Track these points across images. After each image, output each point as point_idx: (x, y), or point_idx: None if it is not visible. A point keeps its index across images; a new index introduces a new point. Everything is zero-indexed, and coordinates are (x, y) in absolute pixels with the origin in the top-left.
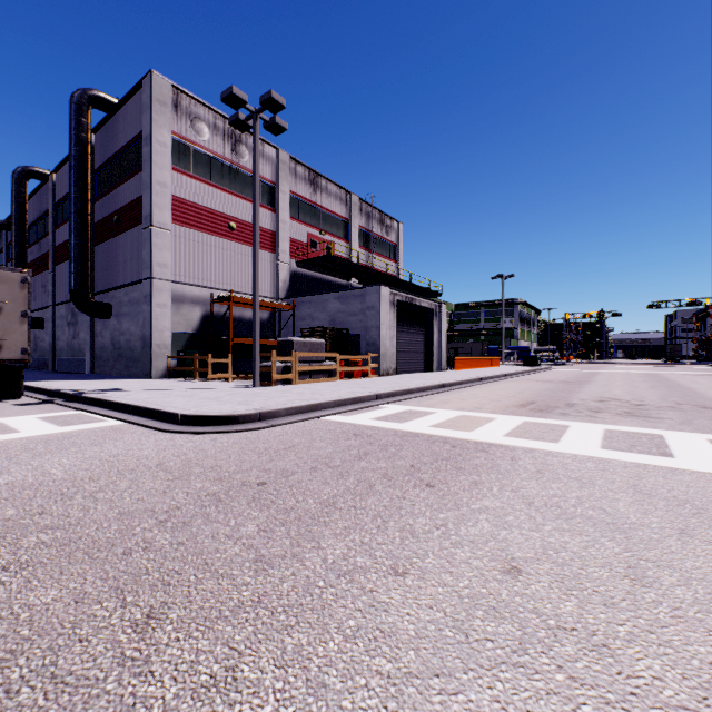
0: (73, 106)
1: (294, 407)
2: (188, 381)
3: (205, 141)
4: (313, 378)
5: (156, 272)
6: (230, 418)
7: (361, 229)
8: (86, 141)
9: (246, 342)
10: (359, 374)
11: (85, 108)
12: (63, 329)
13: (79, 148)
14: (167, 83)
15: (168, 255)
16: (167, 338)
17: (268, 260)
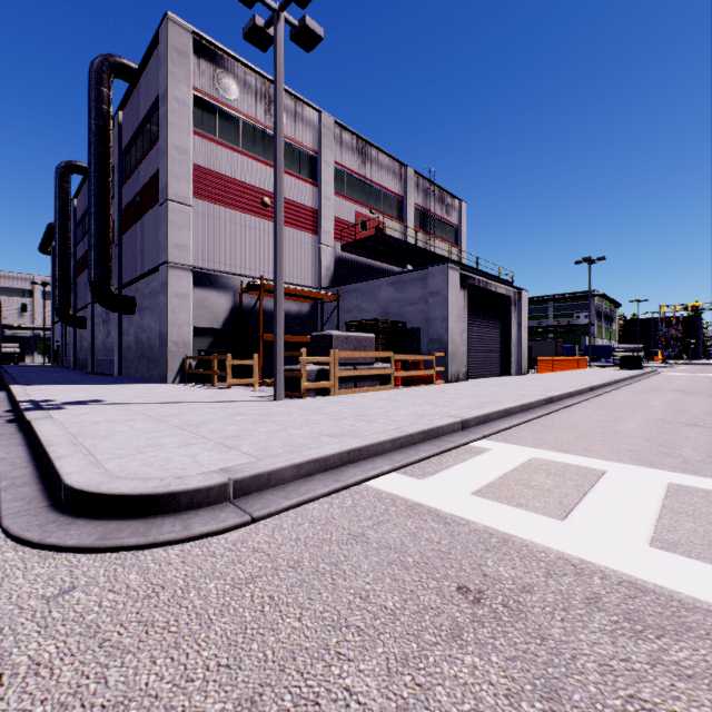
0: (93, 74)
1: (313, 460)
2: (205, 387)
3: (233, 101)
4: (359, 386)
5: (173, 255)
6: (158, 500)
7: (417, 208)
8: (106, 114)
9: None
10: (421, 380)
11: (105, 76)
12: (100, 328)
13: (99, 121)
14: (186, 29)
15: (188, 235)
16: (186, 335)
17: (309, 243)
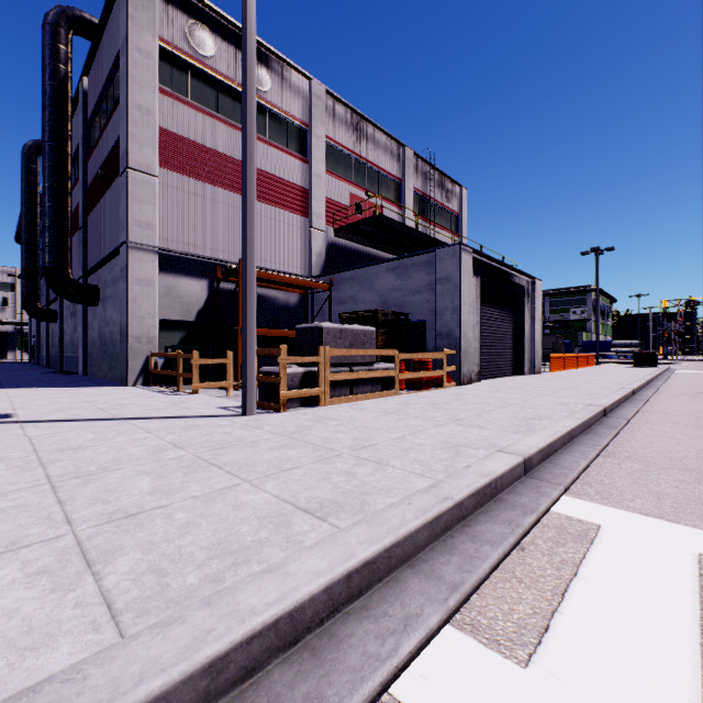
0: (47, 27)
1: (258, 629)
2: (167, 391)
3: (209, 58)
4: (356, 392)
5: (134, 233)
6: None
7: (416, 193)
8: (63, 74)
9: (262, 333)
10: (430, 382)
11: (61, 31)
12: (68, 322)
13: (54, 82)
14: None
15: (153, 210)
16: (151, 328)
17: (297, 226)
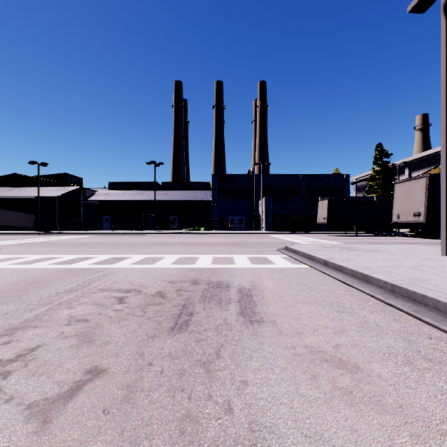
0: None
1: None
2: None
3: None
4: None
5: None
6: None
7: None
8: None
9: None
10: None
11: None
12: None
13: None
14: None
15: None
16: None
17: None
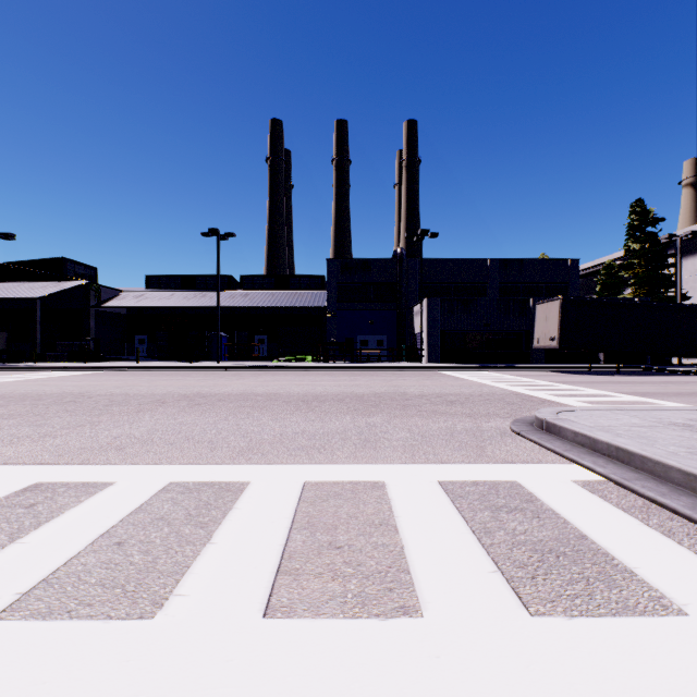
0: None
1: None
2: None
3: None
4: None
5: None
6: None
7: None
8: None
9: None
10: None
11: None
12: None
13: None
14: None
15: None
16: None
17: None
